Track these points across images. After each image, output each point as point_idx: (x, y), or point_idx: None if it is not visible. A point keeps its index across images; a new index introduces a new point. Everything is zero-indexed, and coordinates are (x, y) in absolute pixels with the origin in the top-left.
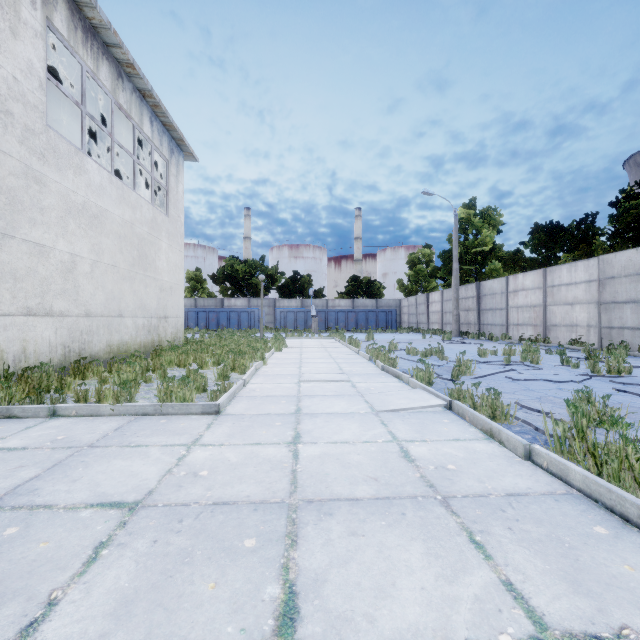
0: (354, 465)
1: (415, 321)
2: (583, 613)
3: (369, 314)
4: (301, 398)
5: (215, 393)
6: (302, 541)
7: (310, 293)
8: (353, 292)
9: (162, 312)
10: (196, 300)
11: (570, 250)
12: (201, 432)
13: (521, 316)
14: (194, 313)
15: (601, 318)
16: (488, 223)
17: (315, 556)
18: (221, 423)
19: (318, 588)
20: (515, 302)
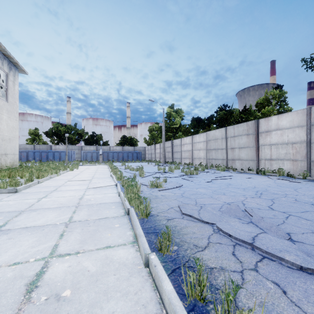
0: (58, 201)
1: (150, 157)
2: (83, 218)
3: (129, 154)
4: (61, 186)
5: (17, 185)
6: (19, 216)
7: (101, 143)
8: (123, 143)
9: (3, 151)
10: (34, 145)
11: (204, 129)
12: (3, 198)
13: (185, 154)
14: (32, 152)
15: (207, 155)
16: (178, 115)
17: (21, 218)
18: (15, 195)
19: (15, 222)
20: (183, 149)
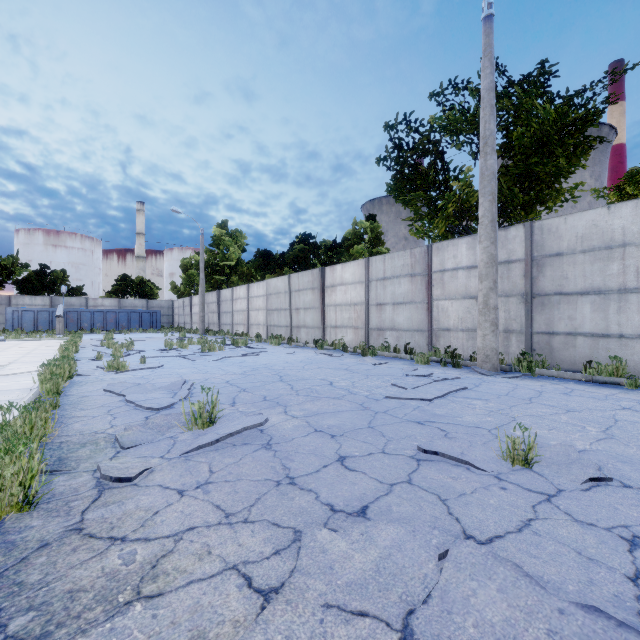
0: None
1: (183, 321)
2: None
3: (132, 315)
4: None
5: None
6: None
7: (62, 291)
8: (122, 291)
9: None
10: None
11: (275, 272)
12: None
13: (239, 318)
14: None
15: (268, 319)
16: (236, 243)
17: None
18: None
19: None
20: (236, 307)
